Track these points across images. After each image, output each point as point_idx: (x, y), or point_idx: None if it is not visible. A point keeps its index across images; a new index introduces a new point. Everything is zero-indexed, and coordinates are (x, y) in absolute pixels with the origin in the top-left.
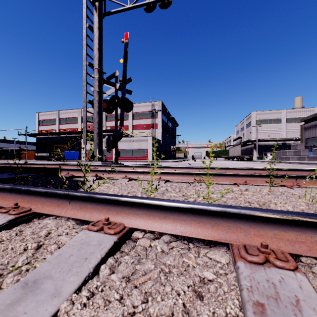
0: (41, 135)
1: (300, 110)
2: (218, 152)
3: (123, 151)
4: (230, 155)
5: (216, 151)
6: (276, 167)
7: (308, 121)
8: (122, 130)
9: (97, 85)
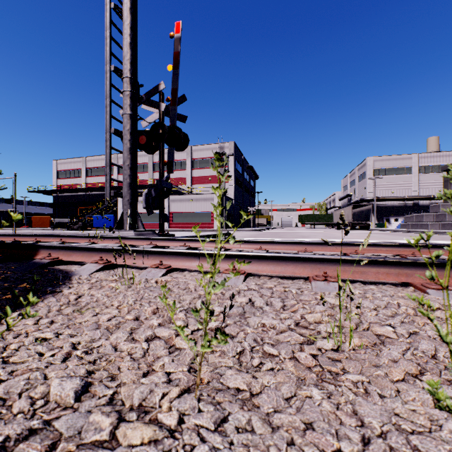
0: (60, 192)
1: (440, 155)
2: (317, 216)
3: (177, 216)
4: (335, 221)
5: (314, 216)
6: None
7: None
8: (177, 185)
9: (129, 105)
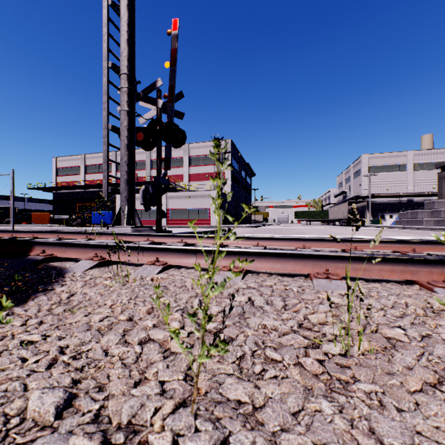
0: (59, 189)
1: (434, 152)
2: (313, 213)
3: (175, 212)
4: (331, 218)
5: (310, 212)
6: (413, 236)
7: None
8: (174, 182)
9: (126, 102)
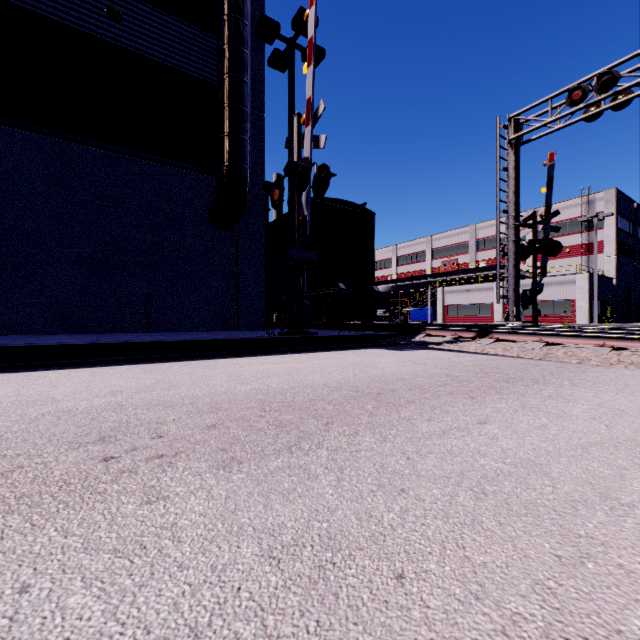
0: None
1: None
2: None
3: None
4: None
5: None
6: None
7: None
8: None
9: (513, 234)
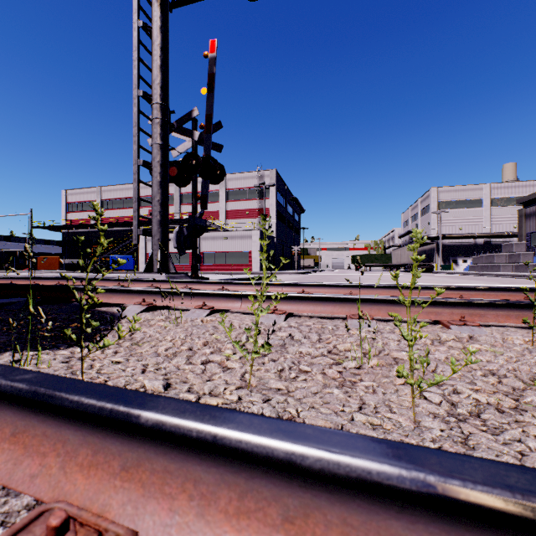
0: (71, 228)
1: (515, 185)
2: (373, 257)
3: (209, 256)
4: (394, 263)
5: (370, 256)
6: (482, 284)
7: (530, 203)
8: (208, 220)
9: (159, 134)
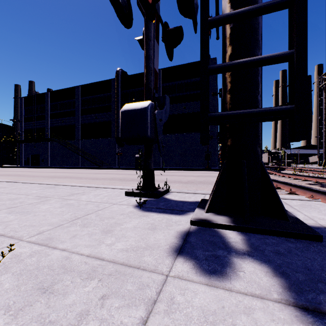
0: None
1: None
2: None
3: None
4: None
5: None
6: None
7: None
8: None
9: (324, 127)
